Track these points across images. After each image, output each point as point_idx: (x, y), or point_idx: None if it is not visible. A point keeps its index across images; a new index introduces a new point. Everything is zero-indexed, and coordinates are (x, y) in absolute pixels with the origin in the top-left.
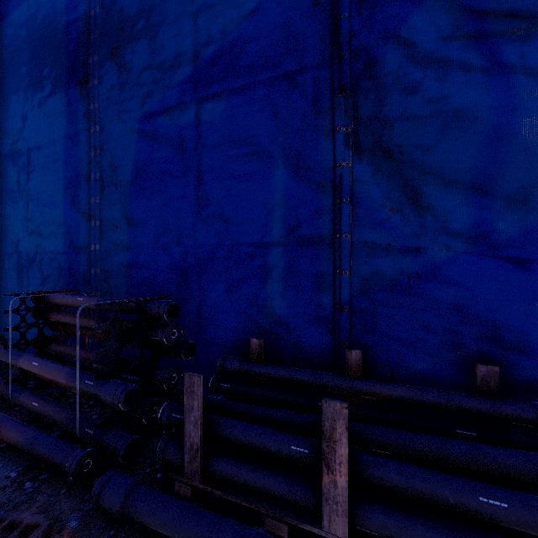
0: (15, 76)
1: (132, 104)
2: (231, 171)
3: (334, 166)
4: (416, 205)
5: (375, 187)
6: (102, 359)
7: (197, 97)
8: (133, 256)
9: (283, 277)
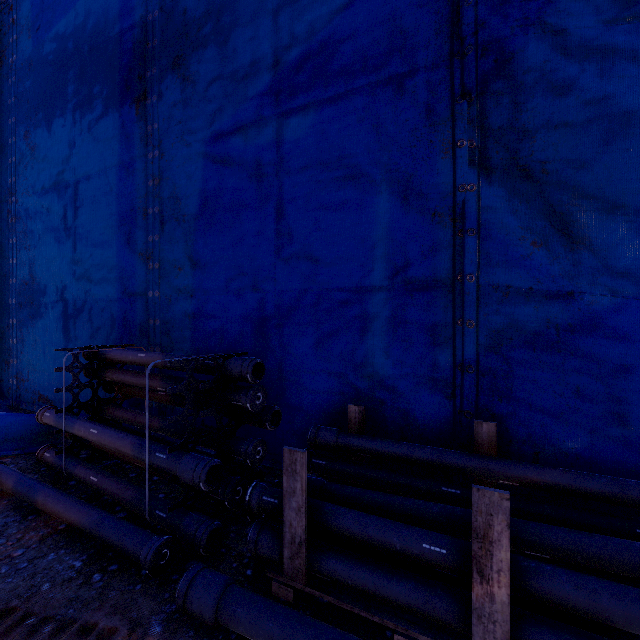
0: (61, 97)
1: (198, 123)
2: (320, 200)
3: (455, 191)
4: (567, 237)
5: (510, 215)
6: (170, 427)
7: (278, 112)
8: (199, 304)
9: (387, 330)
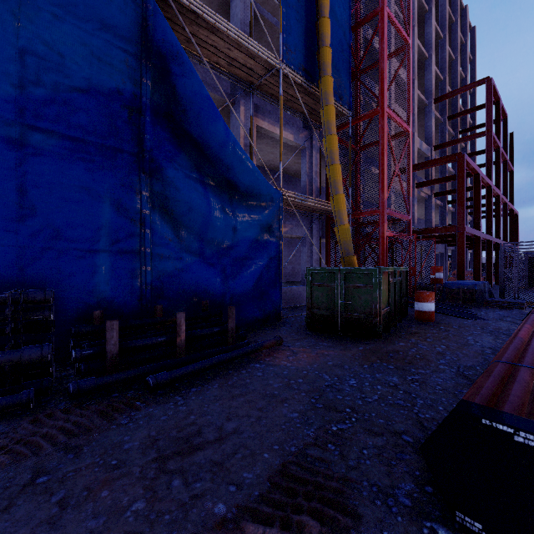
0: None
1: None
2: (64, 195)
3: (143, 212)
4: (180, 239)
5: (164, 227)
6: None
7: (23, 122)
8: None
9: (110, 272)
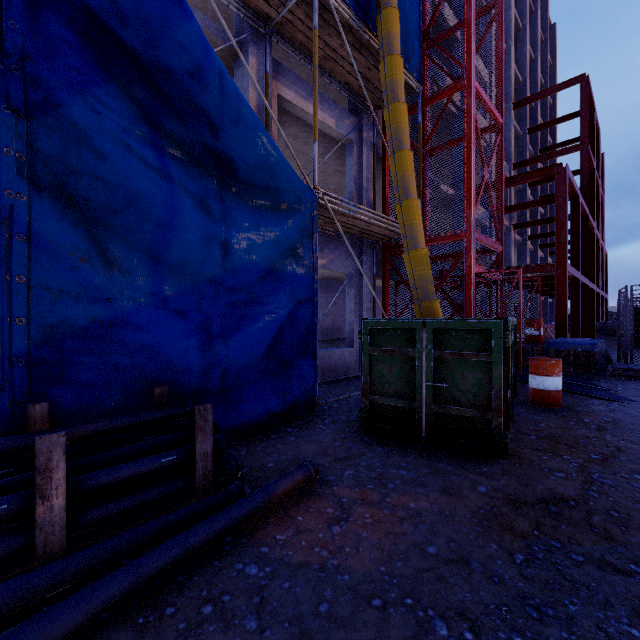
0: None
1: None
2: None
3: (3, 194)
4: (105, 260)
5: (62, 232)
6: None
7: None
8: None
9: None
